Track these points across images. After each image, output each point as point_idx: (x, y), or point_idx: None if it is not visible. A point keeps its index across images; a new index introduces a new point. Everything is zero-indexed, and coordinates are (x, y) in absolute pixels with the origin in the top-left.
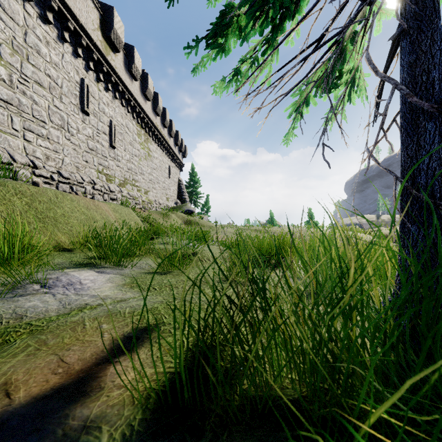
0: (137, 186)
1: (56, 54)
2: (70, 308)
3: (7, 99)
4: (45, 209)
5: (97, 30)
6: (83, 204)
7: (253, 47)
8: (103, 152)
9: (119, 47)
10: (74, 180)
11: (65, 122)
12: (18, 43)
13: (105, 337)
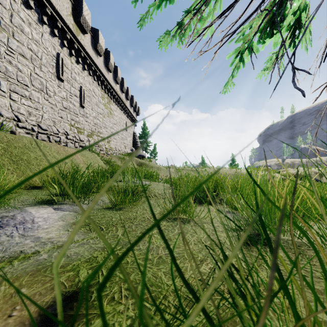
0: (101, 136)
1: (37, 33)
2: (2, 257)
3: None
4: (19, 153)
5: (69, 16)
6: (54, 149)
7: None
8: (74, 111)
9: (87, 30)
10: (51, 131)
11: (44, 86)
12: (5, 22)
13: (12, 317)
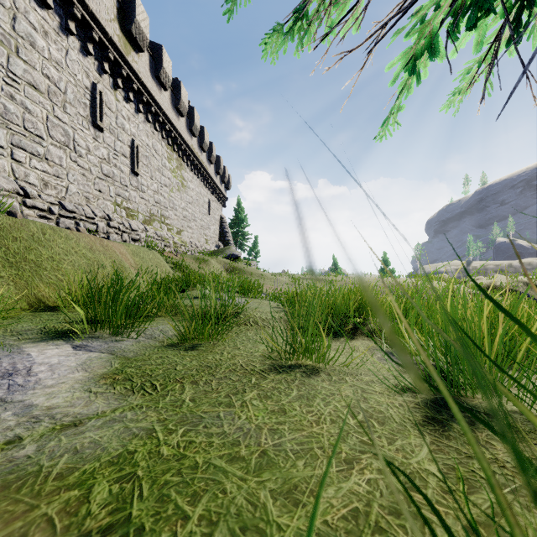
0: (167, 223)
1: (58, 49)
2: None
3: None
4: (22, 249)
5: (113, 22)
6: (84, 243)
7: None
8: (122, 180)
9: (142, 46)
10: (82, 214)
11: (70, 139)
12: (3, 30)
13: None
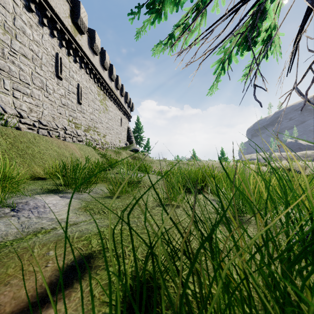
0: (97, 131)
1: (38, 34)
2: (27, 232)
3: (0, 67)
4: (25, 147)
5: (67, 18)
6: (55, 144)
7: (184, 15)
8: (72, 107)
9: (84, 31)
10: (51, 127)
11: (44, 84)
12: (8, 25)
13: (48, 267)
